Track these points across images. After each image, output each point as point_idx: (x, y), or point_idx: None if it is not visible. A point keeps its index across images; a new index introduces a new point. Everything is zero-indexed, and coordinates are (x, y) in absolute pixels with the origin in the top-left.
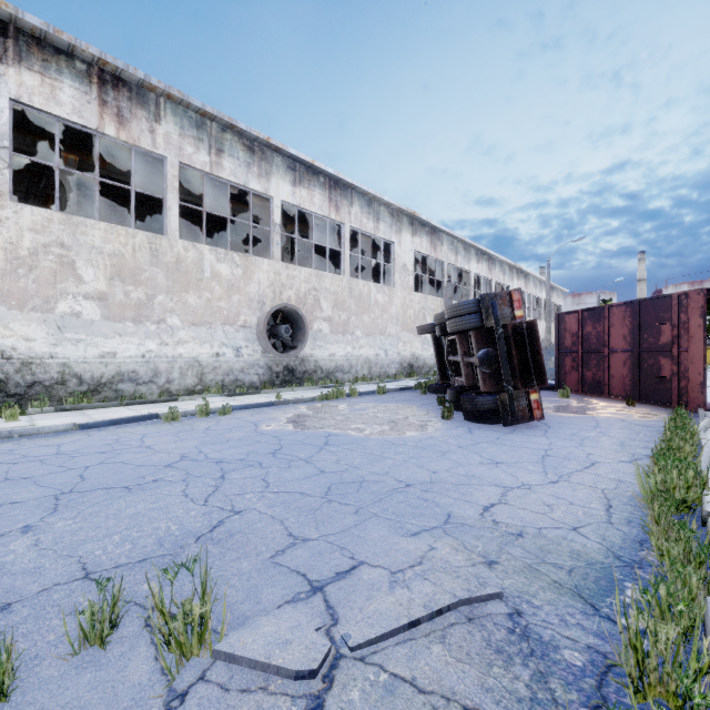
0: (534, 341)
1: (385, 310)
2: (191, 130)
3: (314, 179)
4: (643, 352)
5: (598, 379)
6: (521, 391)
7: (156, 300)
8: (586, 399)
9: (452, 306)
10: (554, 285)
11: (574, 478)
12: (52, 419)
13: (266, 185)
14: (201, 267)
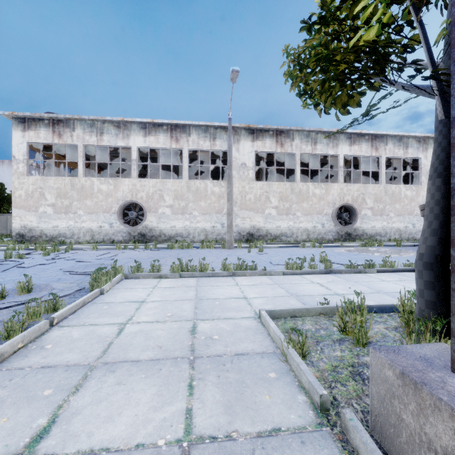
0: None
1: (412, 200)
2: (304, 139)
3: (362, 138)
4: None
5: None
6: None
7: (292, 206)
8: None
9: (420, 206)
10: None
11: None
12: (268, 245)
13: (336, 150)
14: (308, 192)
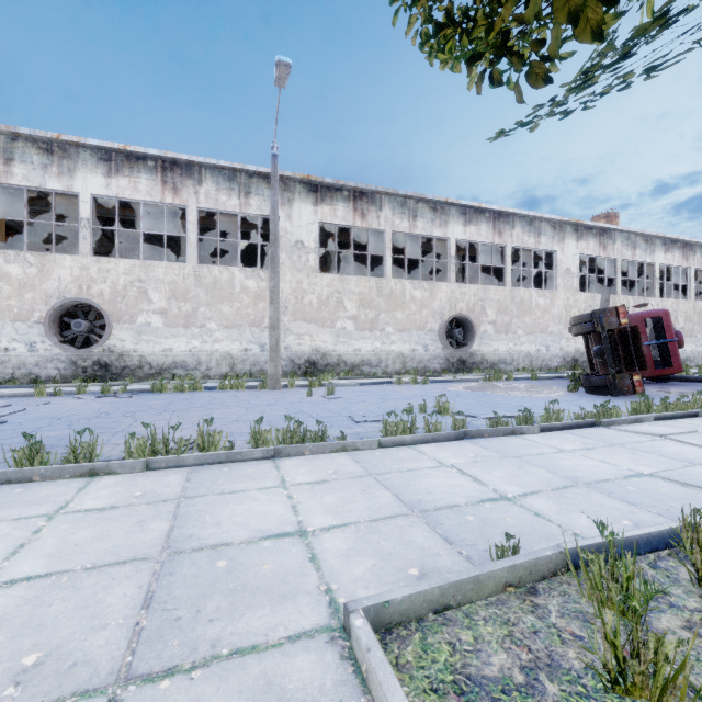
0: (636, 340)
1: (546, 311)
2: (398, 209)
3: (481, 216)
4: None
5: None
6: (626, 373)
7: (380, 317)
8: None
9: (573, 318)
10: None
11: None
12: (342, 382)
13: (445, 231)
14: (404, 294)
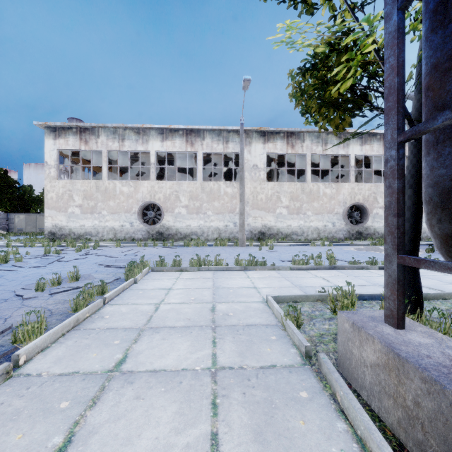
0: None
1: None
2: (315, 140)
3: (373, 138)
4: None
5: None
6: None
7: (303, 206)
8: None
9: None
10: None
11: None
12: (279, 244)
13: (347, 150)
14: (318, 192)
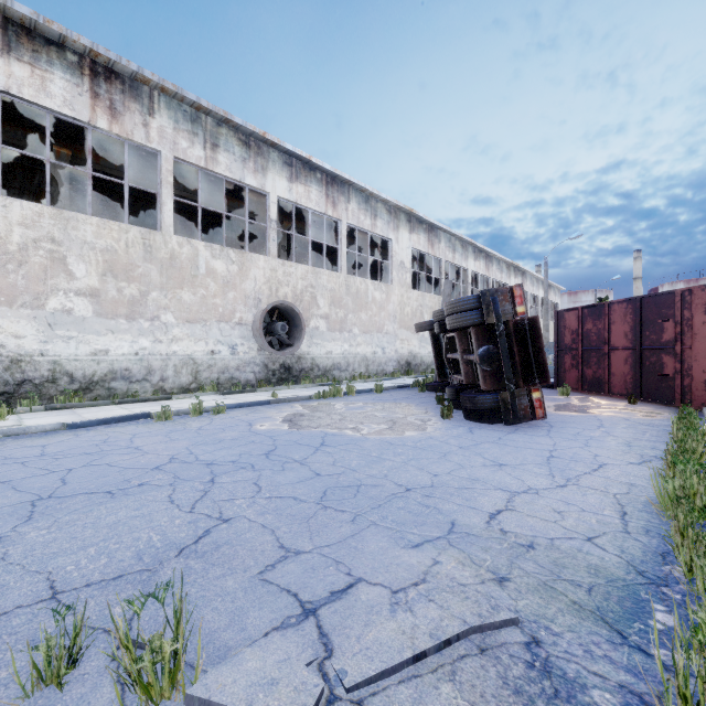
0: (536, 338)
1: (382, 307)
2: (185, 124)
3: (311, 175)
4: (645, 349)
5: (598, 377)
6: (523, 389)
7: (150, 296)
8: (586, 398)
9: (451, 302)
10: (551, 283)
11: (583, 482)
12: (41, 419)
13: (262, 181)
14: (196, 264)
